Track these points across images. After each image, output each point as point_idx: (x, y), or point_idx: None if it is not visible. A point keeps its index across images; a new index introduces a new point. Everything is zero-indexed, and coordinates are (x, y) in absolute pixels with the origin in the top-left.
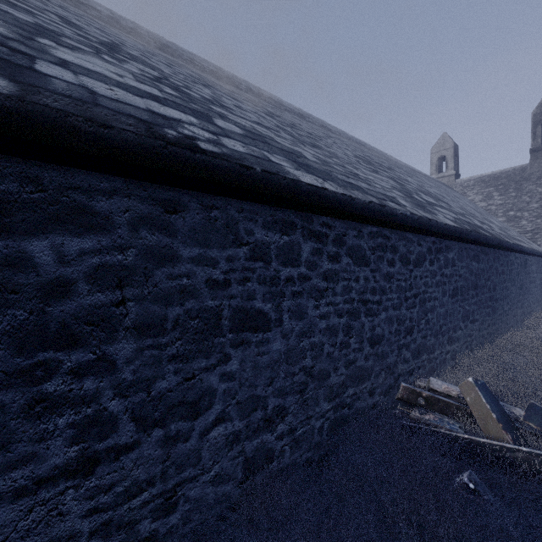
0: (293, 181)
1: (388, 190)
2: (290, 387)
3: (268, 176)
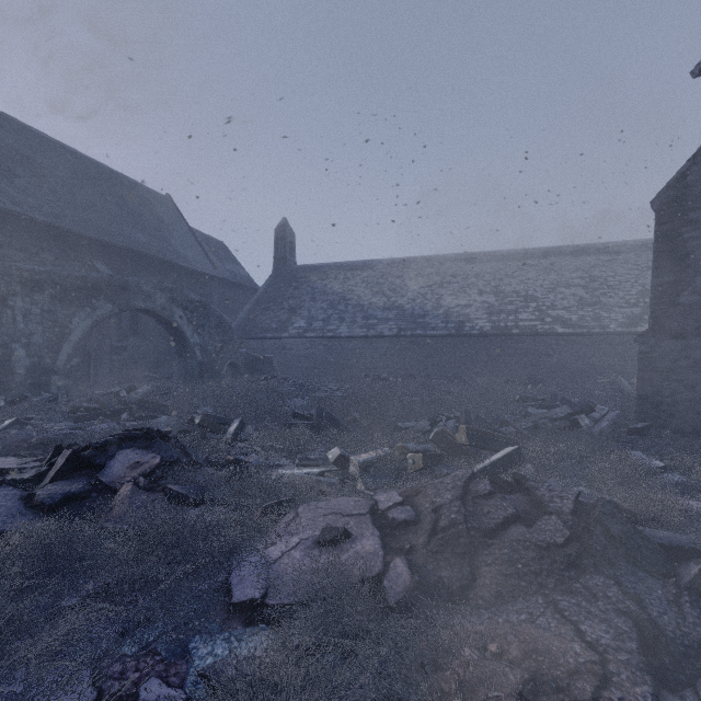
0: (555, 333)
1: (612, 321)
2: (557, 368)
3: (549, 333)
